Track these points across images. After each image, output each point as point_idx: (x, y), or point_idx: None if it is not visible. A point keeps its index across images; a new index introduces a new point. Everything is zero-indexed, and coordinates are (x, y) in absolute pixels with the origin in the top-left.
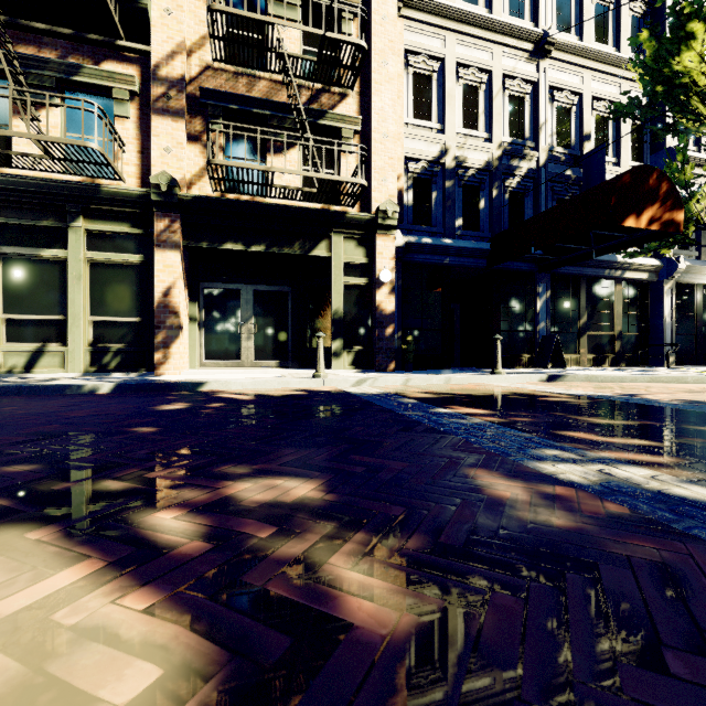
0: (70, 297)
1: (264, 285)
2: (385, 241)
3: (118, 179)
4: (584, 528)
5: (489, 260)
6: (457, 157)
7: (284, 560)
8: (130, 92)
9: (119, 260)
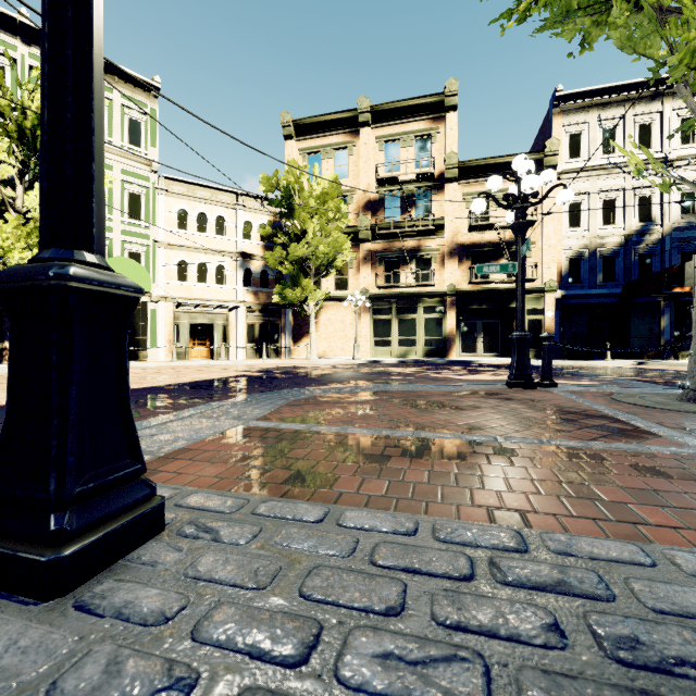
0: (418, 331)
1: (487, 320)
2: (549, 297)
3: (433, 287)
4: None
5: (620, 299)
6: (597, 243)
7: None
8: (437, 254)
9: (433, 316)
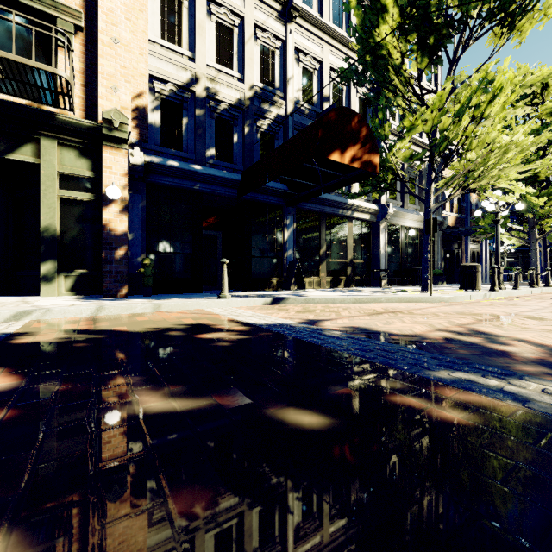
0: None
1: None
2: (115, 154)
3: None
4: None
5: (239, 191)
6: (208, 88)
7: None
8: None
9: None
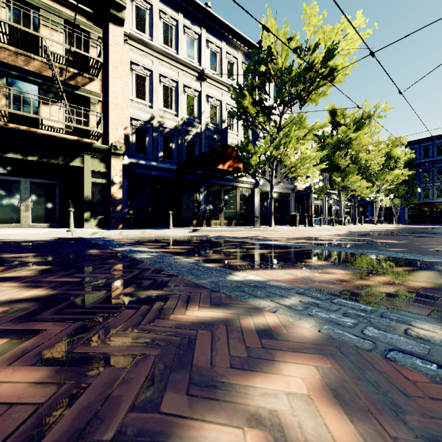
0: None
1: (38, 179)
2: (117, 161)
3: None
4: (99, 253)
5: (176, 174)
6: (159, 121)
7: (15, 260)
8: None
9: None
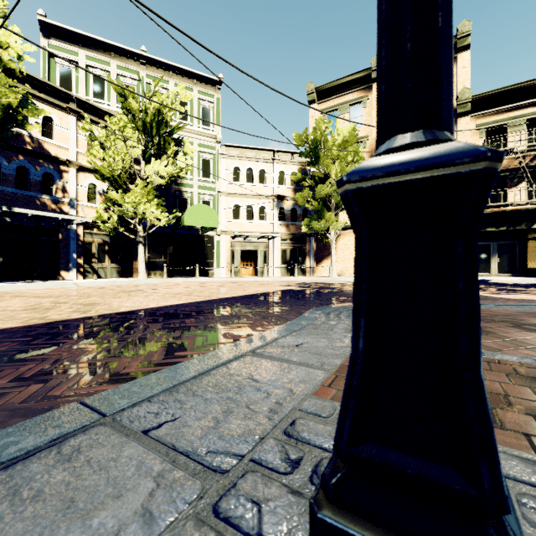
0: None
1: (502, 241)
2: None
3: None
4: None
5: None
6: None
7: None
8: None
9: None
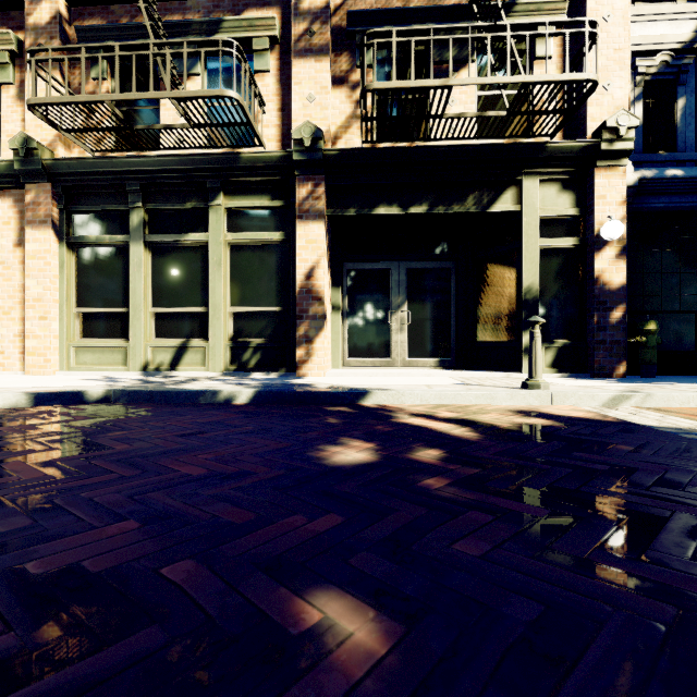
0: (210, 285)
1: (419, 261)
2: (609, 177)
3: (258, 144)
4: None
5: None
6: None
7: None
8: (270, 39)
9: (259, 240)
